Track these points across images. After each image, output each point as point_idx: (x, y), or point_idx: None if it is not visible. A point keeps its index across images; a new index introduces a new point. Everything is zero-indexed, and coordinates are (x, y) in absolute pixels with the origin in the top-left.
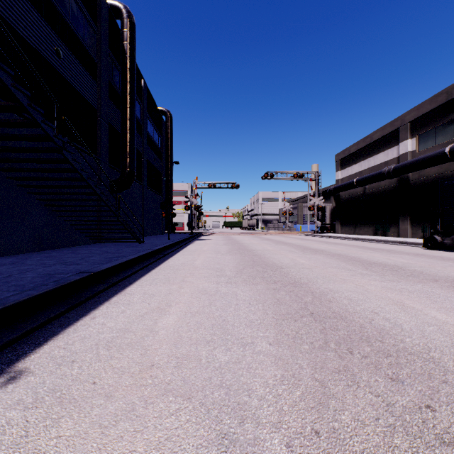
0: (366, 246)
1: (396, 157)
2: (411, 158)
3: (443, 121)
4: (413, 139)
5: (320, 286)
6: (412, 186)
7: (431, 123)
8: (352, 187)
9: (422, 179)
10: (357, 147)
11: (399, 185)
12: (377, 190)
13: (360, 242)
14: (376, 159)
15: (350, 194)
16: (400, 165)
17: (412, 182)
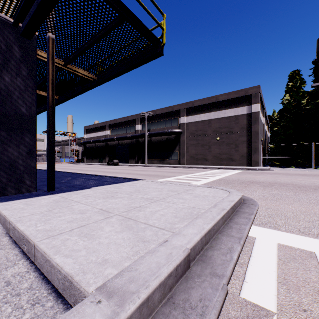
0: (93, 165)
1: (105, 135)
2: (109, 136)
3: (116, 128)
4: (109, 130)
5: (80, 169)
6: (109, 146)
7: (113, 127)
8: (91, 143)
9: (111, 144)
10: (93, 126)
11: (106, 145)
12: (100, 145)
13: (92, 165)
14: (99, 134)
15: (90, 145)
16: (105, 139)
17: (109, 145)
